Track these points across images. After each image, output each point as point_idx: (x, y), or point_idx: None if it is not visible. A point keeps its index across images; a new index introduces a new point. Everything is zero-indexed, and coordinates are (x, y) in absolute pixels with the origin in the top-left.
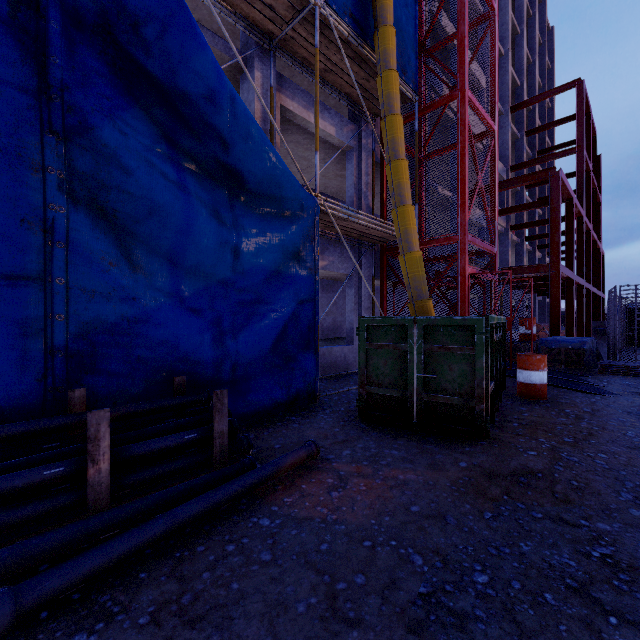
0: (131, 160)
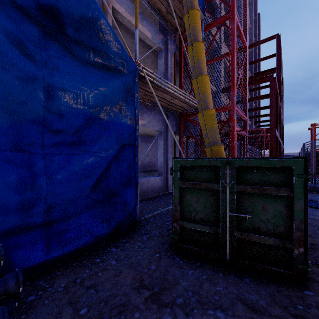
0: None
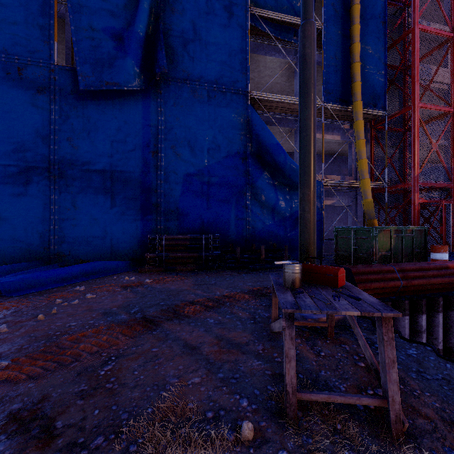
0: (263, 187)
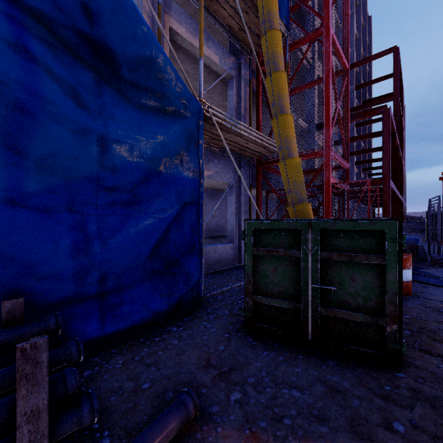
0: None
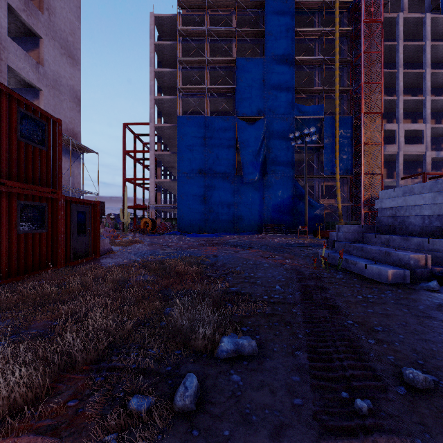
0: (300, 208)
